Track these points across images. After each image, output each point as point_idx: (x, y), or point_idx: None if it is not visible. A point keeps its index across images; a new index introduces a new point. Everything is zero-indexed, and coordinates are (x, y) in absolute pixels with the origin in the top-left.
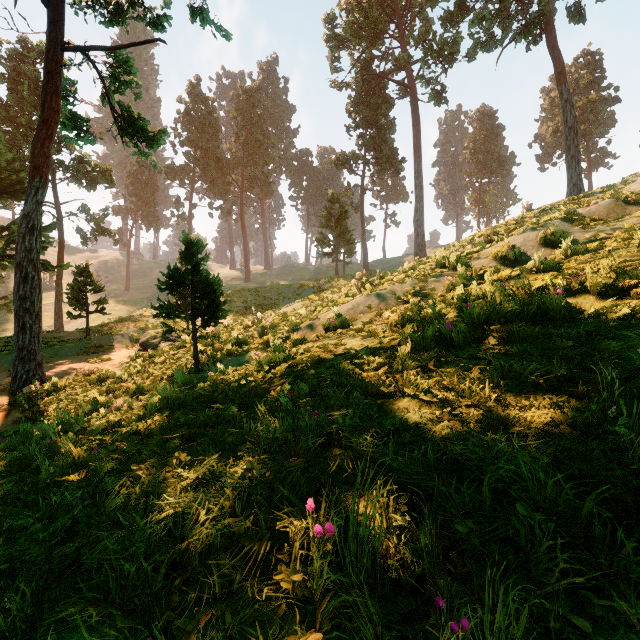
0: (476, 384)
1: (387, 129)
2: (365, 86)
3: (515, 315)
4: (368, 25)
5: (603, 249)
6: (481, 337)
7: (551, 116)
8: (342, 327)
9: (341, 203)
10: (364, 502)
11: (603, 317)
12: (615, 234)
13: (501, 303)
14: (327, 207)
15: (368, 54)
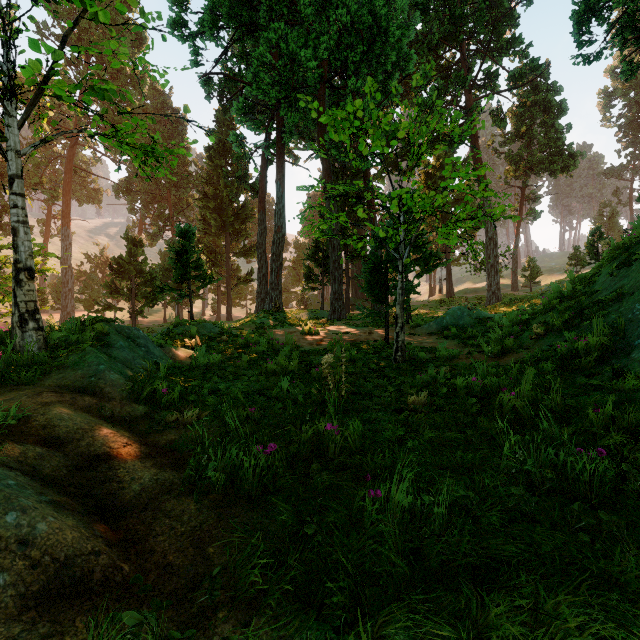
0: None
1: None
2: (634, 116)
3: None
4: (637, 83)
5: None
6: None
7: None
8: None
9: (612, 207)
10: None
11: None
12: None
13: None
14: (600, 212)
15: (637, 96)
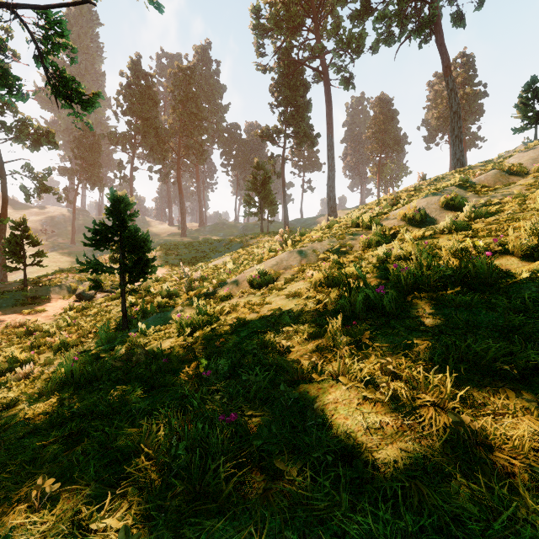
0: (432, 372)
1: (304, 108)
2: (286, 71)
3: (445, 277)
4: (288, 18)
5: (501, 212)
6: (412, 301)
7: (435, 105)
8: (266, 283)
9: (265, 170)
10: None
11: None
12: (506, 199)
13: (428, 264)
14: (253, 173)
15: (288, 43)
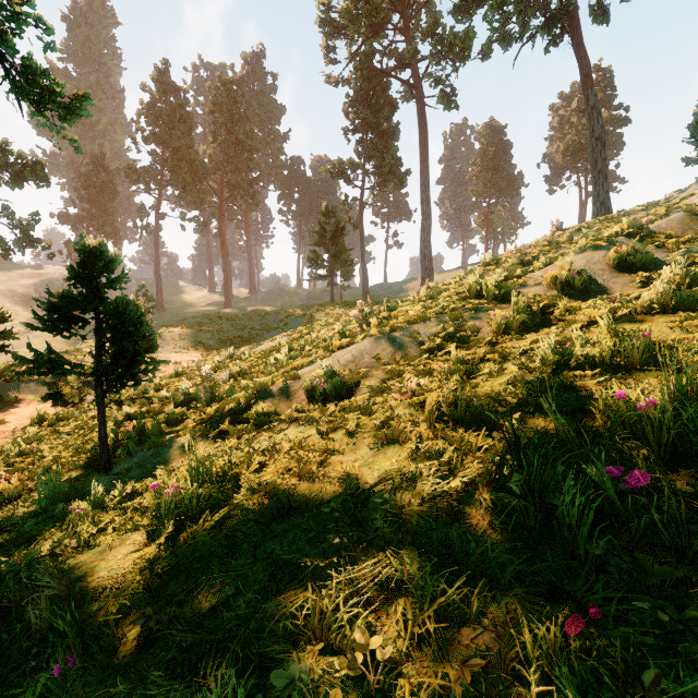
0: None
1: (390, 135)
2: (365, 84)
3: None
4: (369, 12)
5: None
6: (695, 496)
7: (560, 135)
8: (336, 395)
9: (337, 217)
10: None
11: None
12: None
13: None
14: (321, 221)
15: (368, 47)
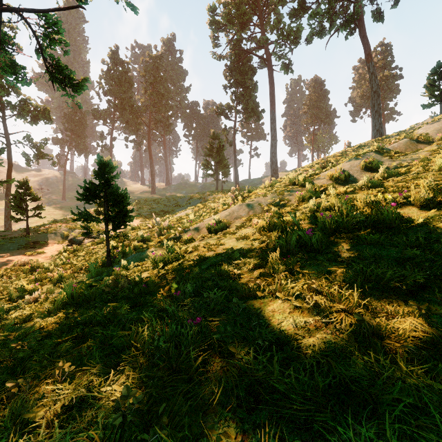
0: (344, 289)
1: (252, 89)
2: (236, 58)
3: (360, 223)
4: (239, 15)
5: (409, 173)
6: (334, 240)
7: (359, 85)
8: (221, 229)
9: (220, 139)
10: (250, 440)
11: (432, 225)
12: (414, 163)
13: (347, 213)
14: (210, 142)
15: (239, 36)
